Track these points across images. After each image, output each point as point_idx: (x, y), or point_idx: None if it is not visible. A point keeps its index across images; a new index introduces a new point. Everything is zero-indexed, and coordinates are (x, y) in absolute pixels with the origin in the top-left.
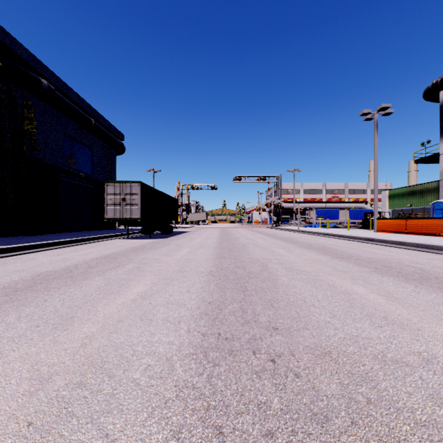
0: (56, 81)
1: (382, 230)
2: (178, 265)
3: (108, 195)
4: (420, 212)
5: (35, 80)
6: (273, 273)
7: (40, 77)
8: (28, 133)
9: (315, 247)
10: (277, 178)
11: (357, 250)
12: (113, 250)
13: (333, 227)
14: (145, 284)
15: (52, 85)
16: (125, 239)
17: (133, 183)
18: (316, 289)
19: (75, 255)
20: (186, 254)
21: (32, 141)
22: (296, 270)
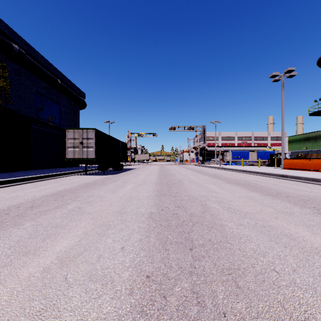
0: (27, 47)
1: (288, 168)
2: (120, 204)
3: (68, 139)
4: (314, 153)
5: (7, 45)
6: (216, 216)
7: (12, 43)
8: (3, 89)
9: (241, 183)
10: (202, 128)
11: (279, 186)
12: (67, 186)
13: (245, 165)
14: (74, 235)
15: (24, 51)
16: (83, 175)
17: (89, 129)
18: (277, 245)
19: (29, 191)
20: (130, 190)
21: (7, 95)
22: (238, 212)
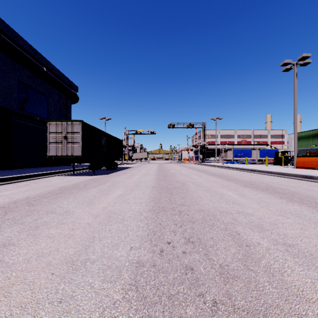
0: (4, 27)
1: (302, 167)
2: (86, 234)
3: (50, 133)
4: None
5: None
6: (284, 281)
7: None
8: None
9: (262, 187)
10: (202, 124)
11: (317, 192)
12: (34, 192)
13: (247, 163)
14: None
15: (1, 31)
16: (69, 175)
17: (75, 122)
18: None
19: None
20: (115, 200)
21: None
22: None
